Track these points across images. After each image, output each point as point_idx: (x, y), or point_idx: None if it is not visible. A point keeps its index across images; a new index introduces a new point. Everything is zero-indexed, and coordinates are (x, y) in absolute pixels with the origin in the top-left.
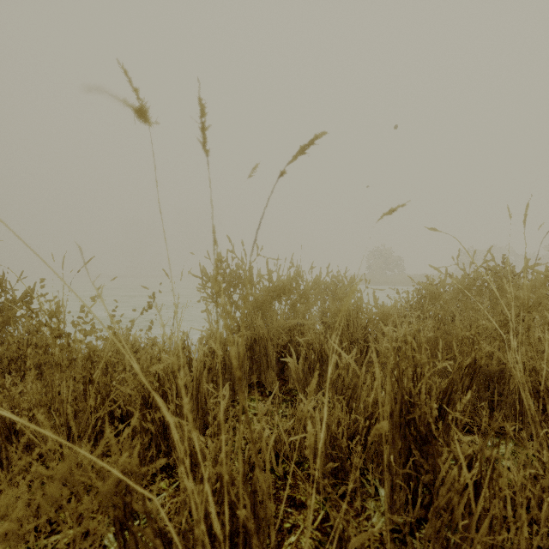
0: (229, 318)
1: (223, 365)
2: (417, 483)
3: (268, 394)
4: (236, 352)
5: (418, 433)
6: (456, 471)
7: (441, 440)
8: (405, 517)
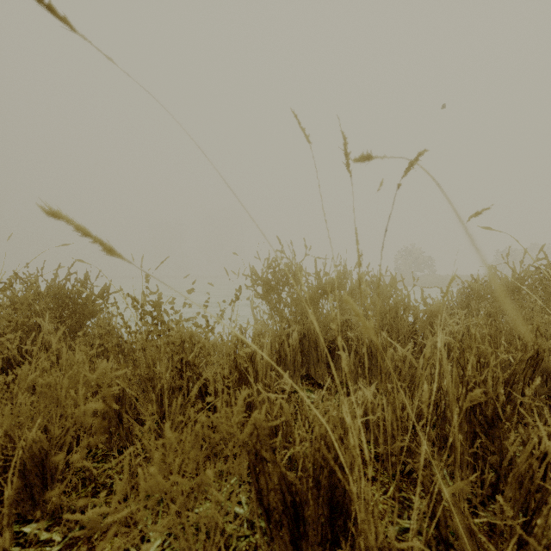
0: (278, 314)
1: (278, 357)
2: (482, 464)
3: (322, 384)
4: (290, 345)
5: (484, 417)
6: (536, 440)
7: (508, 423)
8: (476, 489)
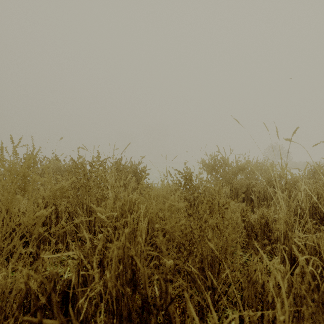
0: (216, 180)
1: None
2: None
3: None
4: (227, 193)
5: (320, 216)
6: None
7: None
8: None
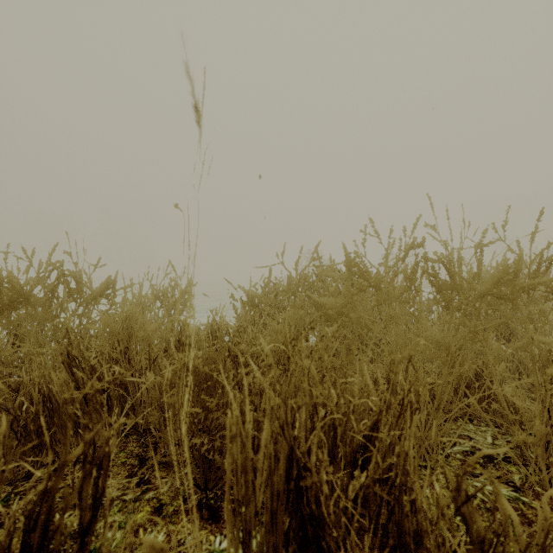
0: None
1: None
2: None
3: None
4: None
5: None
6: None
7: None
8: None
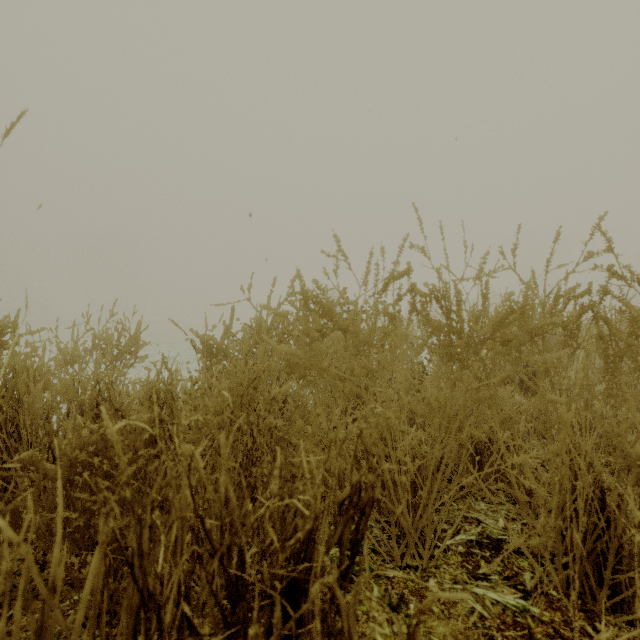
0: None
1: None
2: None
3: None
4: None
5: None
6: None
7: None
8: None
